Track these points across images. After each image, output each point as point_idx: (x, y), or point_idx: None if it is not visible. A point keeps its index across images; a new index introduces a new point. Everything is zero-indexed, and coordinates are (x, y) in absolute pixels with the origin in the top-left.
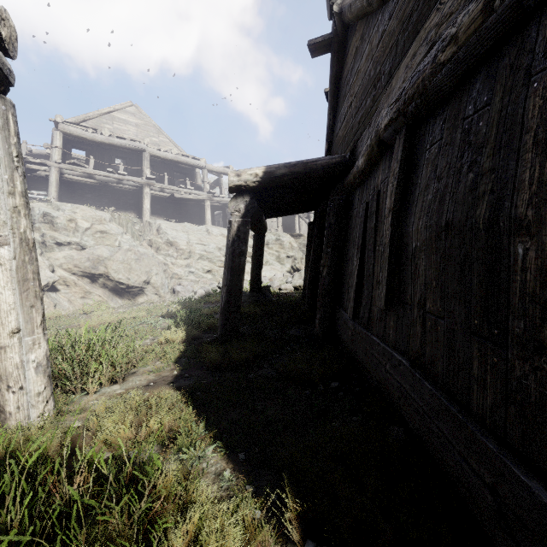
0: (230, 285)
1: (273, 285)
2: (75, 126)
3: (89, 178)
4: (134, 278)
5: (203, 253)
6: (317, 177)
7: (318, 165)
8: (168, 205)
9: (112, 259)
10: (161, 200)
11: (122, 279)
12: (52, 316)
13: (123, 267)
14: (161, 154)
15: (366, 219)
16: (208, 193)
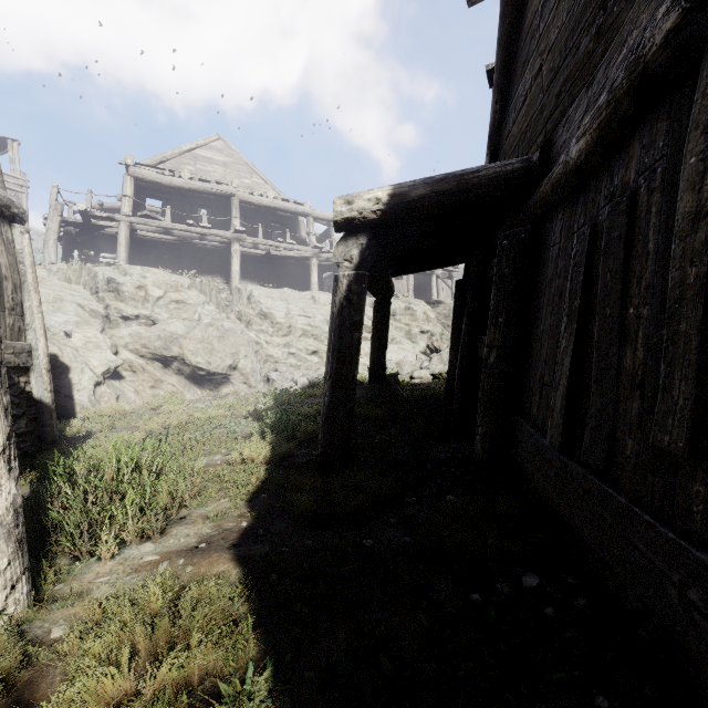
0: (336, 376)
1: (402, 371)
2: (149, 168)
3: (165, 234)
4: (216, 361)
5: (307, 328)
6: (479, 198)
7: (481, 177)
8: (264, 266)
9: (188, 337)
10: (254, 260)
11: (201, 363)
12: (111, 412)
13: (202, 348)
14: (254, 199)
15: (589, 257)
16: (315, 248)
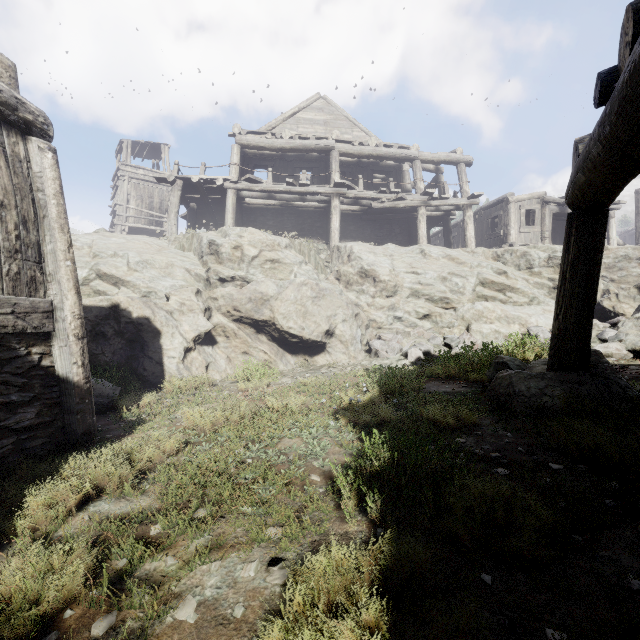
0: None
1: None
2: (254, 135)
3: (268, 198)
4: (310, 327)
5: (416, 286)
6: None
7: None
8: (365, 224)
9: (280, 298)
10: (355, 218)
11: (293, 328)
12: (192, 384)
13: (295, 311)
14: (355, 149)
15: None
16: (423, 195)
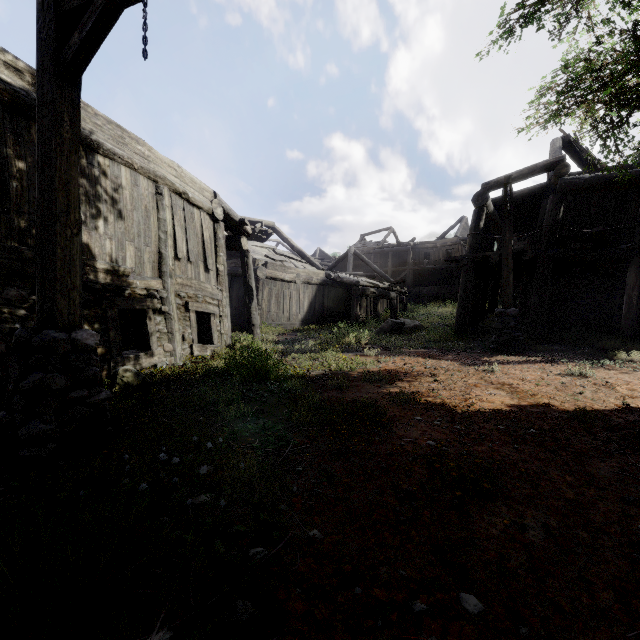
0: None
1: None
2: None
3: None
4: None
5: None
6: None
7: None
8: None
9: None
10: None
11: None
12: None
13: None
14: None
15: None
16: None
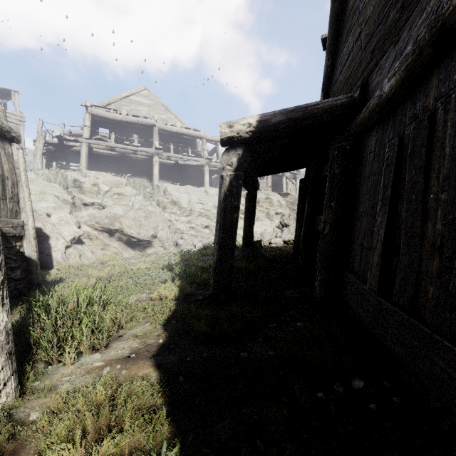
0: (222, 242)
1: (264, 239)
2: (101, 108)
3: (111, 150)
4: (143, 232)
5: (202, 211)
6: (318, 122)
7: (319, 108)
8: (174, 171)
9: (125, 216)
10: (168, 167)
11: (134, 233)
12: (76, 265)
13: (134, 224)
14: (168, 127)
15: (398, 160)
16: (207, 159)
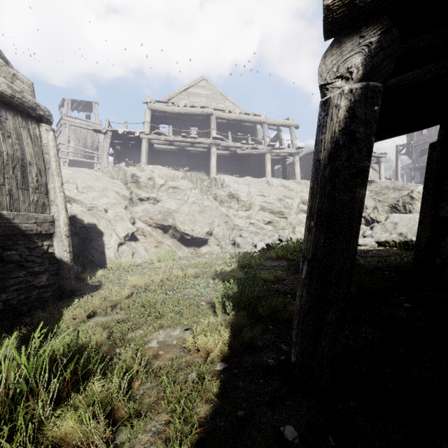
0: (324, 257)
1: None
2: (160, 103)
3: (170, 145)
4: (198, 229)
5: (263, 204)
6: None
7: None
8: (232, 163)
9: (179, 211)
10: (226, 159)
11: (187, 230)
12: (125, 265)
13: (188, 219)
14: (226, 115)
15: None
16: (268, 146)
